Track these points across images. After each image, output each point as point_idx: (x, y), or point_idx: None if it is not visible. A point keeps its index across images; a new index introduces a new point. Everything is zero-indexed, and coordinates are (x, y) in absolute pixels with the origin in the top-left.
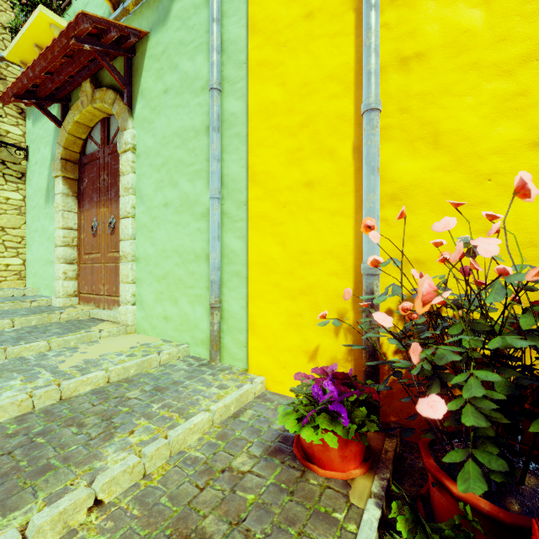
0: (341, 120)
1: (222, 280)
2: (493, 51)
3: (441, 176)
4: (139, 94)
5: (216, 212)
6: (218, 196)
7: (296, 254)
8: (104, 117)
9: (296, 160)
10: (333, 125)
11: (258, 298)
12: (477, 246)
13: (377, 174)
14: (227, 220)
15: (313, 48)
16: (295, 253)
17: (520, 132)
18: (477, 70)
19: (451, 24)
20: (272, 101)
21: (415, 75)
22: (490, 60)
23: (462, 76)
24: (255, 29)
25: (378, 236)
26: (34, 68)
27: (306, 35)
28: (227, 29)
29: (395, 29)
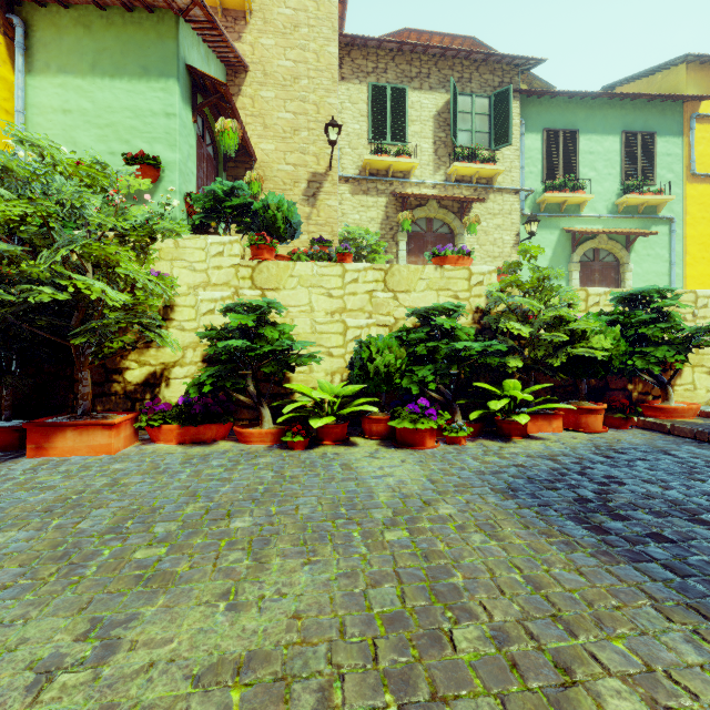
0: (709, 285)
1: None
2: None
3: None
4: (632, 251)
5: None
6: None
7: None
8: (596, 248)
9: None
10: (708, 286)
11: None
12: None
13: None
14: None
15: (704, 266)
16: None
17: None
18: None
19: None
20: (693, 275)
21: None
22: None
23: None
24: (689, 254)
25: None
26: (618, 233)
27: (702, 263)
28: (675, 248)
29: None
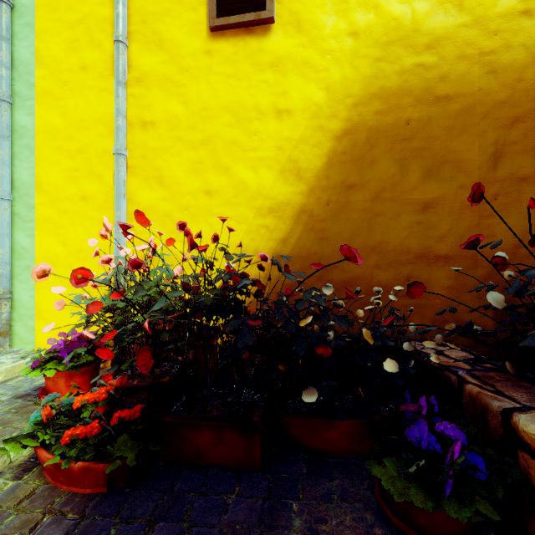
0: (106, 154)
1: (13, 273)
2: (189, 133)
3: (164, 204)
4: None
5: (4, 212)
6: (7, 198)
7: (75, 252)
8: None
9: (74, 178)
10: (101, 156)
11: (43, 288)
12: (122, 249)
13: (122, 198)
14: (18, 220)
15: (87, 94)
16: (73, 250)
17: (200, 184)
18: (181, 142)
19: (169, 109)
20: (55, 126)
21: (151, 135)
22: (187, 138)
23: (174, 143)
24: (41, 62)
25: (97, 241)
26: None
27: (82, 83)
28: (18, 50)
29: (139, 101)
